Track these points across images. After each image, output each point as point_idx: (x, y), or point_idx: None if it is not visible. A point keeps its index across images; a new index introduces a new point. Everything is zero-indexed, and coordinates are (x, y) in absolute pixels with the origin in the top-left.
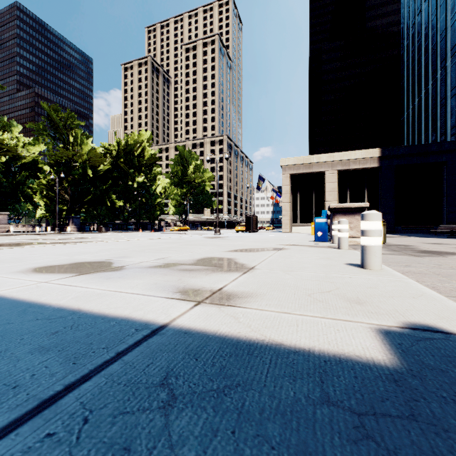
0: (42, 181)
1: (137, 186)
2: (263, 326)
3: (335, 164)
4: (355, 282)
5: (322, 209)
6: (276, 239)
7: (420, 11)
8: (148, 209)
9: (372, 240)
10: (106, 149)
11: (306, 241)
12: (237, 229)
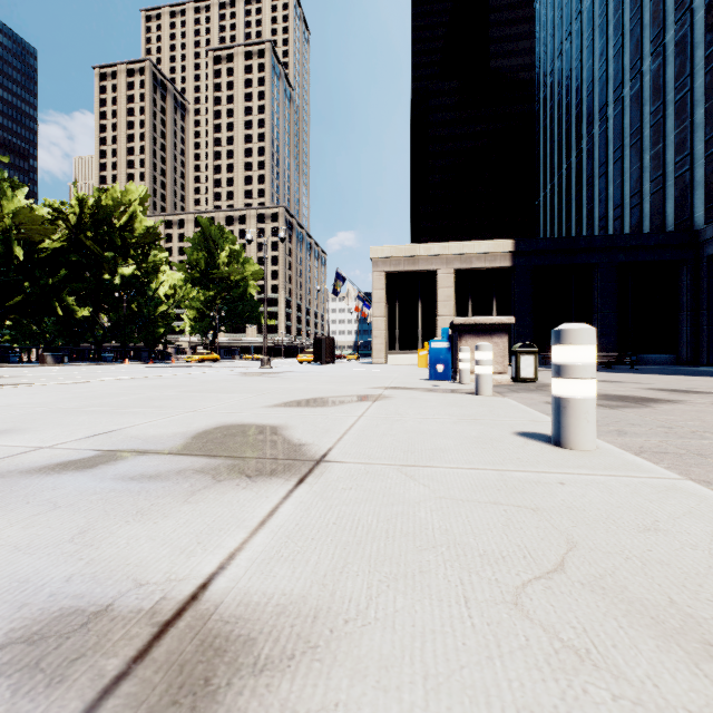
0: None
1: (120, 282)
2: None
3: (452, 259)
4: (590, 504)
5: (432, 328)
6: (365, 377)
7: (560, 52)
8: (143, 324)
9: (580, 386)
10: (55, 212)
11: (415, 380)
12: (301, 359)
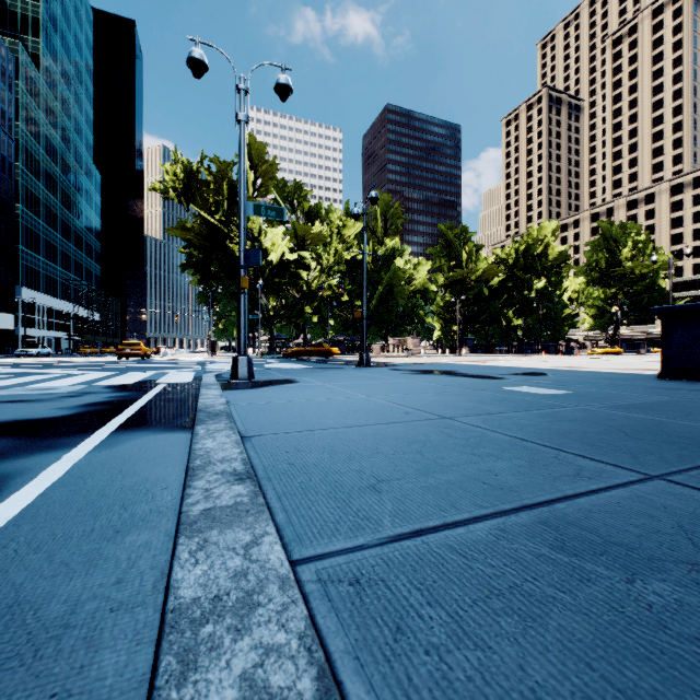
0: (439, 304)
1: (535, 295)
2: (648, 374)
3: None
4: None
5: None
6: None
7: None
8: (550, 325)
9: None
10: (501, 259)
11: None
12: None
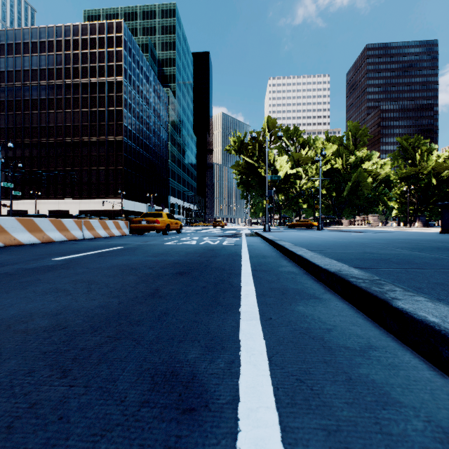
0: (396, 192)
1: None
2: None
3: None
4: None
5: None
6: None
7: None
8: None
9: None
10: None
11: None
12: None
